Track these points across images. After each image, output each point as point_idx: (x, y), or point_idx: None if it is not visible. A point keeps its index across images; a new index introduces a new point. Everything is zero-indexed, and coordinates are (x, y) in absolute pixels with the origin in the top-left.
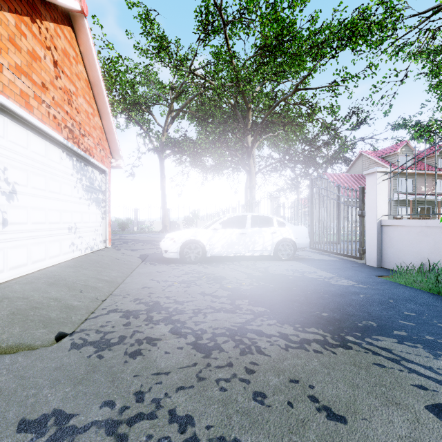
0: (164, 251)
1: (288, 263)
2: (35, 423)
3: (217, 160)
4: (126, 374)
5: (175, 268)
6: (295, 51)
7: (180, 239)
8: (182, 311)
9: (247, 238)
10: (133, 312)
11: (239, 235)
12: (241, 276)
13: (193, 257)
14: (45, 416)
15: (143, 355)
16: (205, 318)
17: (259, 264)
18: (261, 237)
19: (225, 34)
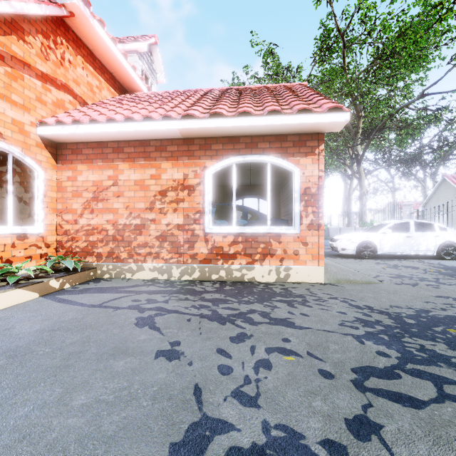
0: (341, 249)
1: (454, 261)
2: (437, 296)
3: (326, 170)
4: (448, 291)
5: (359, 261)
6: (417, 54)
7: (356, 240)
8: (424, 278)
9: (412, 240)
10: (393, 277)
11: (405, 237)
12: (427, 266)
13: (367, 254)
14: (437, 296)
15: (442, 288)
16: (448, 281)
17: (426, 261)
18: (425, 240)
19: (343, 53)
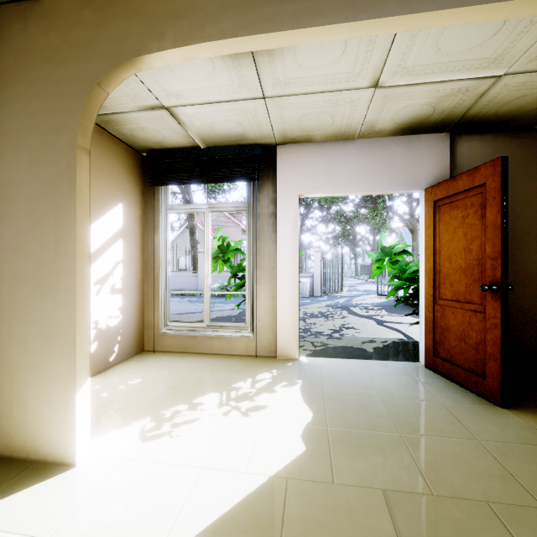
0: None
1: None
2: None
3: None
4: None
5: None
6: None
7: None
8: None
9: None
10: None
11: None
12: None
13: None
14: None
15: None
16: None
17: None
18: None
19: None
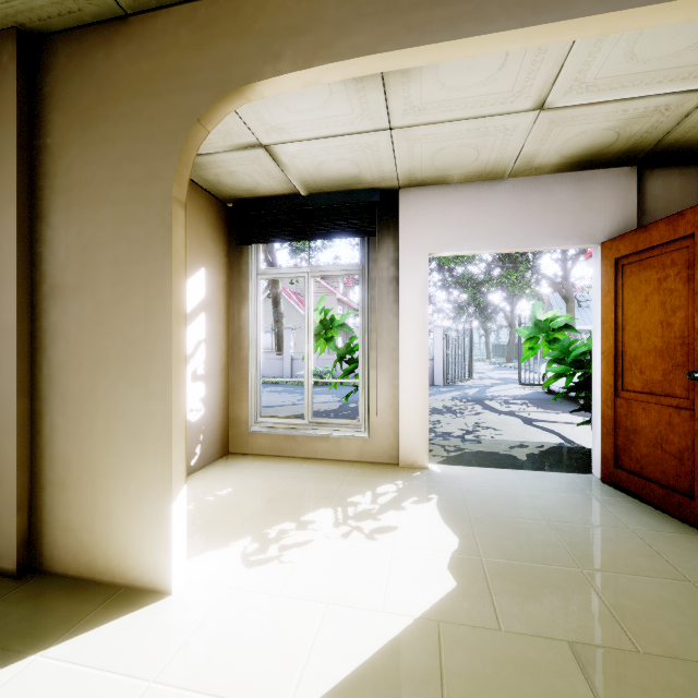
0: None
1: None
2: None
3: None
4: None
5: None
6: None
7: None
8: None
9: None
10: None
11: None
12: None
13: None
14: None
15: None
16: None
17: None
18: None
19: None
